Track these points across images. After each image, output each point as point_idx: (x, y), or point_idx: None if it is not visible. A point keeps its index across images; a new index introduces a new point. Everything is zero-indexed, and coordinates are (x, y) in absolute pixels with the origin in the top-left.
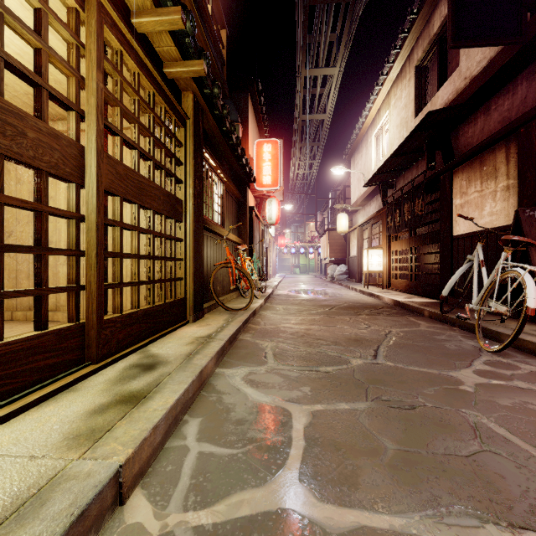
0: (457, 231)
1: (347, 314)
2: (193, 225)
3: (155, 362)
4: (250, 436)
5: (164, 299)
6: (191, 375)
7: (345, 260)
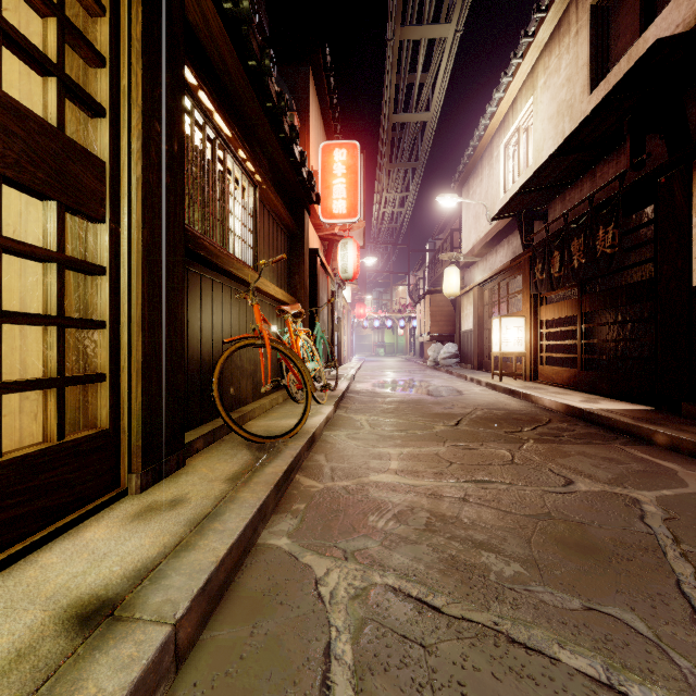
0: None
1: (498, 439)
2: (139, 235)
3: None
4: None
5: None
6: None
7: (453, 337)
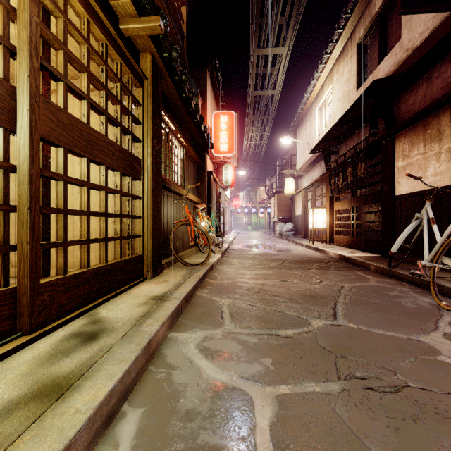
0: (399, 191)
1: (298, 268)
2: (151, 184)
3: (99, 329)
4: (202, 443)
5: (119, 257)
6: (136, 349)
7: (291, 219)
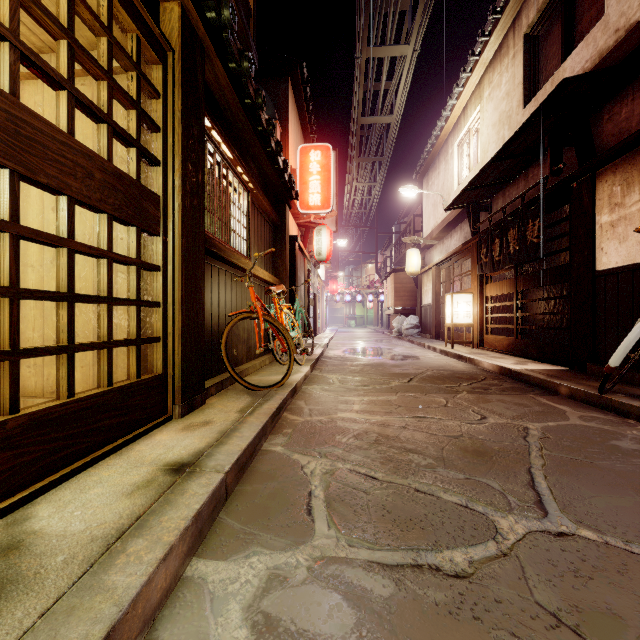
0: (604, 264)
1: (439, 391)
2: (180, 243)
3: None
4: None
5: (107, 382)
6: None
7: (415, 310)
